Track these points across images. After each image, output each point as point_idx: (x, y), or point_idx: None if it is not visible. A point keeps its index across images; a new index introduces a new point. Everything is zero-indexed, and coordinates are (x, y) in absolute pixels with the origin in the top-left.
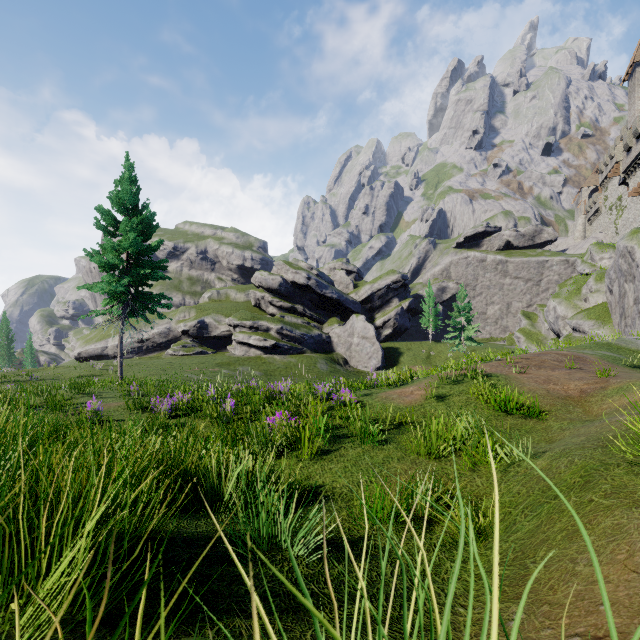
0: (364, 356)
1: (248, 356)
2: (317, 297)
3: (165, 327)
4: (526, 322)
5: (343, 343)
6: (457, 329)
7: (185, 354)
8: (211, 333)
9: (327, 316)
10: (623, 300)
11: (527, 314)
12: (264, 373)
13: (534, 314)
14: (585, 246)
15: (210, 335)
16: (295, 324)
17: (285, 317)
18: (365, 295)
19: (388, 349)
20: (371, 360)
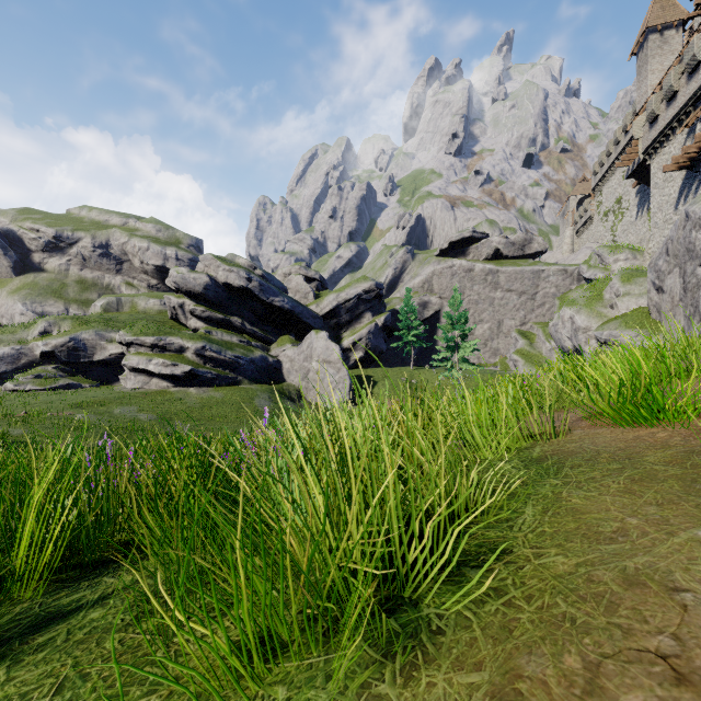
0: (326, 387)
1: (146, 390)
2: (262, 307)
3: (12, 347)
4: (523, 342)
5: (297, 370)
6: (449, 348)
7: (36, 389)
8: (93, 356)
9: (277, 334)
10: (695, 294)
11: (523, 333)
12: (159, 416)
13: (531, 333)
14: (580, 257)
15: (91, 359)
16: (227, 343)
17: (212, 333)
18: (329, 307)
19: (358, 377)
20: (335, 392)
